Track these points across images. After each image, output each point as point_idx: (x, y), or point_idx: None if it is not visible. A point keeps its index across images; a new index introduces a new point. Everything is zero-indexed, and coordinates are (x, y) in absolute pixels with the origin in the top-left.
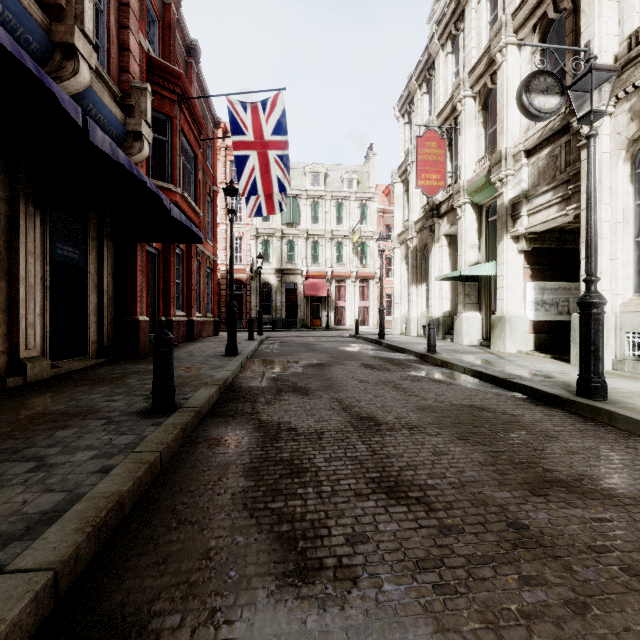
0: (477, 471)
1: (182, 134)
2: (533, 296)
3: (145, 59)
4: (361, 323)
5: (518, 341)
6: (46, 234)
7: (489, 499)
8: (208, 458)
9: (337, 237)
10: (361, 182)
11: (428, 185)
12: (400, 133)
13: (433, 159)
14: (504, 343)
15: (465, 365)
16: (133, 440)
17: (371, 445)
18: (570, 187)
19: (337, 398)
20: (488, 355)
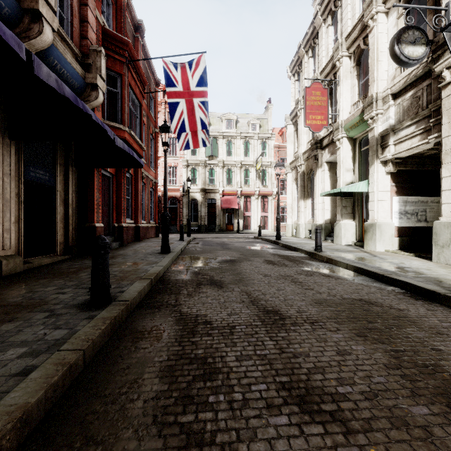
0: (385, 376)
1: (130, 88)
2: (398, 207)
3: (101, 30)
4: (262, 228)
5: (386, 242)
6: (21, 160)
7: (408, 416)
8: (130, 353)
9: (245, 166)
10: (262, 126)
11: (314, 124)
12: (291, 88)
13: (318, 104)
14: (375, 244)
15: (347, 262)
16: (64, 335)
17: (278, 341)
18: (431, 120)
19: (246, 291)
20: (363, 253)
